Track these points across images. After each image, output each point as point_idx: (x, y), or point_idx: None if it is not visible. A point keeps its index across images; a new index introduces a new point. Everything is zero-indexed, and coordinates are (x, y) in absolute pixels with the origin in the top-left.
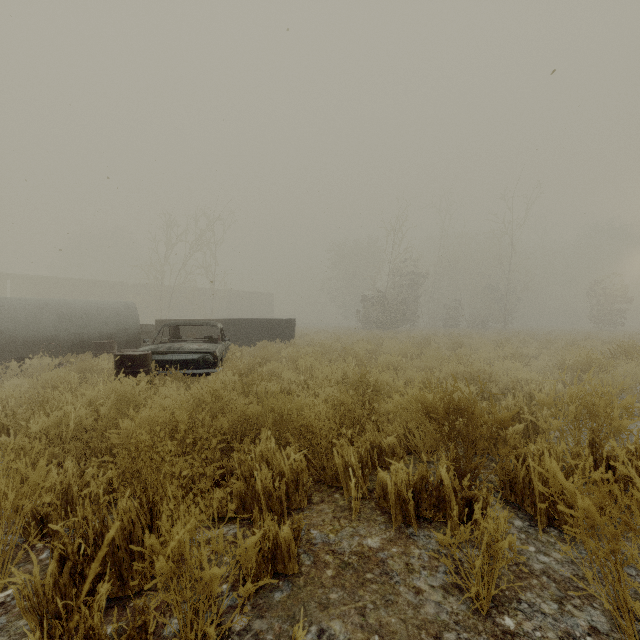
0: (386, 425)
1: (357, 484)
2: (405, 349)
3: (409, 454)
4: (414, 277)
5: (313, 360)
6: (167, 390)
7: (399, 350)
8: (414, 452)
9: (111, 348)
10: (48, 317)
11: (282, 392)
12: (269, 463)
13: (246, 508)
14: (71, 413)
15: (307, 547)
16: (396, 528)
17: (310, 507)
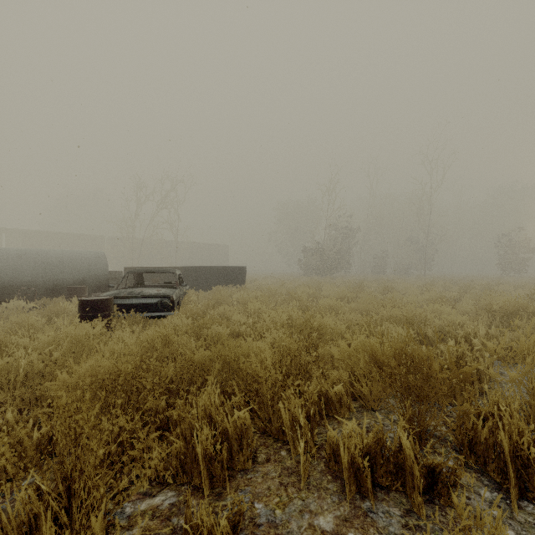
0: (330, 368)
1: (306, 448)
2: (342, 293)
3: (354, 400)
4: (347, 231)
5: (261, 303)
6: (119, 335)
7: (337, 294)
8: (360, 400)
9: (82, 292)
10: (26, 265)
11: (232, 334)
12: (213, 417)
13: (186, 471)
14: (22, 359)
15: (250, 530)
16: (350, 501)
17: (255, 468)
